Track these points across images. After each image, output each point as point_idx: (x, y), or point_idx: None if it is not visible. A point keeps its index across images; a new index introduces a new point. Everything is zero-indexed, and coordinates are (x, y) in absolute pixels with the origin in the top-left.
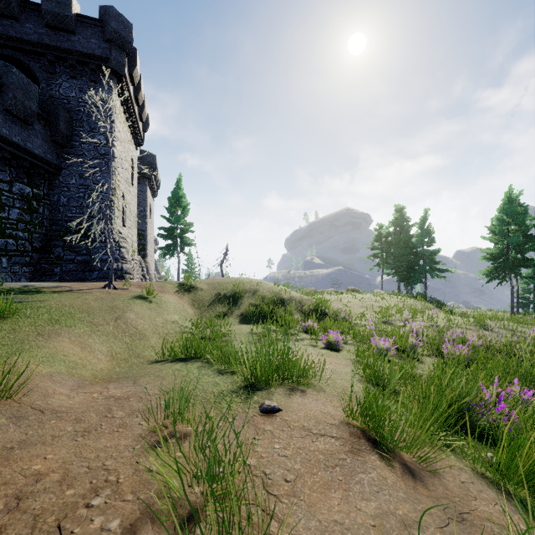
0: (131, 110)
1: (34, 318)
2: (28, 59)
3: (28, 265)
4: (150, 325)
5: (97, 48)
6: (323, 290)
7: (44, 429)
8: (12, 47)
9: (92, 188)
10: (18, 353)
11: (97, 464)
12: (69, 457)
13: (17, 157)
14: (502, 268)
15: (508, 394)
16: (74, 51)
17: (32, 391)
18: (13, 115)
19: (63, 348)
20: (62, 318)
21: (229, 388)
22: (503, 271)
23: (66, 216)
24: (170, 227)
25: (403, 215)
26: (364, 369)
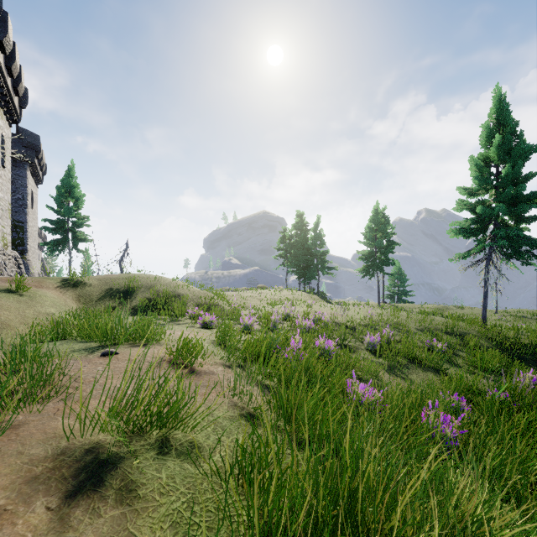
0: (1, 81)
1: None
2: None
3: None
4: (17, 316)
5: None
6: (236, 289)
7: None
8: None
9: None
10: None
11: None
12: None
13: None
14: (372, 266)
15: (316, 344)
16: None
17: None
18: None
19: None
20: None
21: (82, 348)
22: (373, 268)
23: None
24: (59, 220)
25: (303, 220)
26: (219, 335)
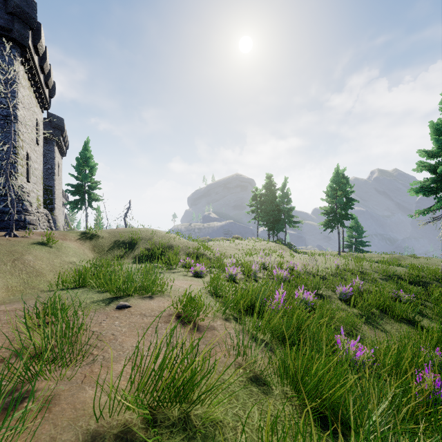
0: (36, 78)
1: None
2: None
3: None
4: (48, 265)
5: None
6: (215, 238)
7: None
8: None
9: None
10: None
11: None
12: None
13: None
14: (333, 221)
15: (296, 295)
16: None
17: None
18: None
19: None
20: None
21: (100, 299)
22: (334, 222)
23: None
24: (78, 184)
25: (271, 181)
26: (210, 286)
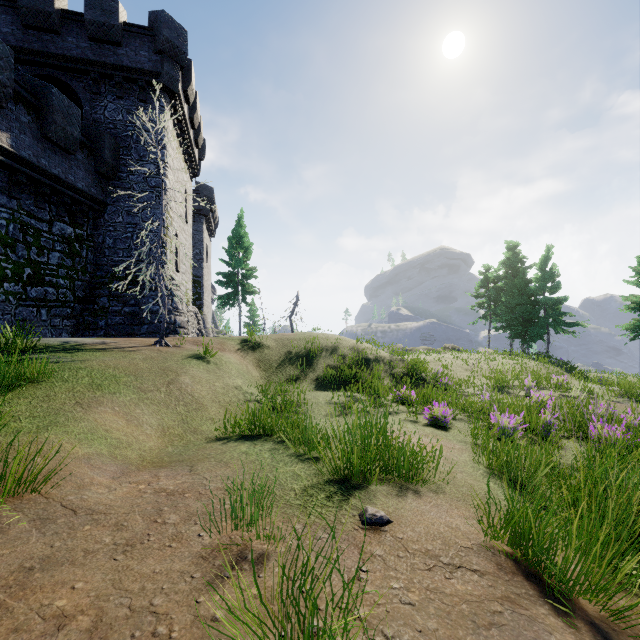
0: (186, 134)
1: (73, 383)
2: (69, 79)
3: (69, 317)
4: (209, 392)
5: (147, 61)
6: (413, 348)
7: (75, 539)
8: (52, 65)
9: (141, 227)
10: (51, 427)
11: (142, 602)
12: (105, 588)
13: (57, 192)
14: None
15: None
16: (121, 66)
17: (63, 482)
18: (53, 143)
19: (104, 421)
20: (105, 383)
21: (314, 483)
22: None
23: (112, 260)
24: (230, 273)
25: (517, 254)
26: (489, 457)
